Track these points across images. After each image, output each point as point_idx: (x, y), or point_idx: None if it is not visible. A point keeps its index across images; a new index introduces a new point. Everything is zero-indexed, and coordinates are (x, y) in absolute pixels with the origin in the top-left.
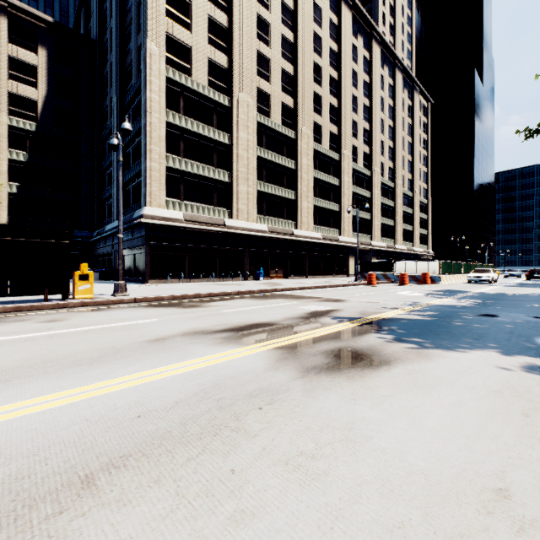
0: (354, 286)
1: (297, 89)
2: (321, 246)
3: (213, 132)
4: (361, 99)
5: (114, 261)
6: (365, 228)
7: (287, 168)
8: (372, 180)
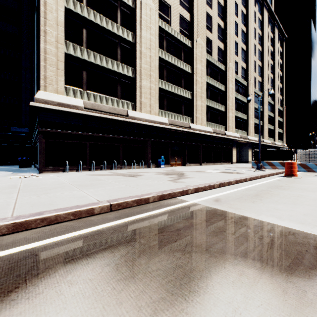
0: (272, 177)
1: (193, 5)
2: (211, 139)
3: (117, 28)
4: (240, 25)
5: (34, 150)
6: (243, 126)
7: (184, 71)
8: (248, 89)
